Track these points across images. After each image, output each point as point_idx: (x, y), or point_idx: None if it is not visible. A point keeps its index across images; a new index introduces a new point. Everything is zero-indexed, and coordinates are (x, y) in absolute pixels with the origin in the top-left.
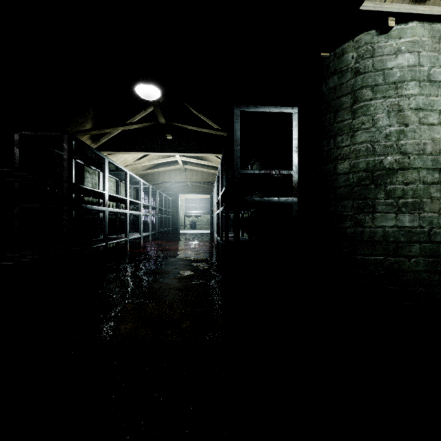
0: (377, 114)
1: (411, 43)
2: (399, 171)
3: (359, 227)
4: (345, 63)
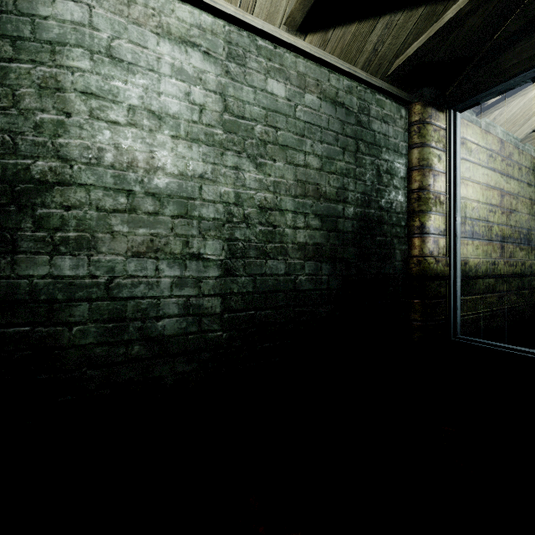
0: (22, 87)
1: None
2: (56, 186)
3: None
4: None
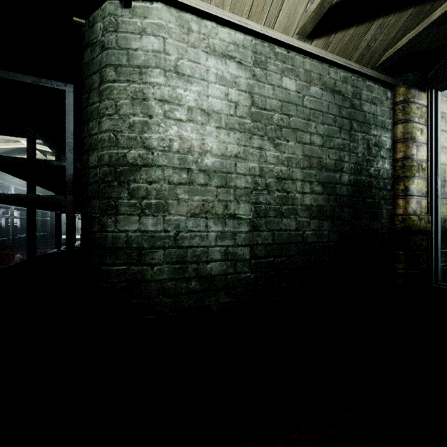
0: (121, 99)
1: (155, 26)
2: (143, 167)
3: (104, 232)
4: (96, 35)
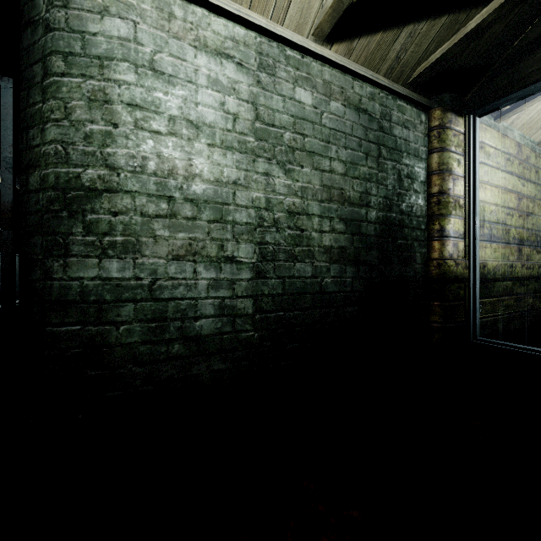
0: (74, 99)
1: (123, 5)
2: (104, 193)
3: (48, 280)
4: (38, 10)
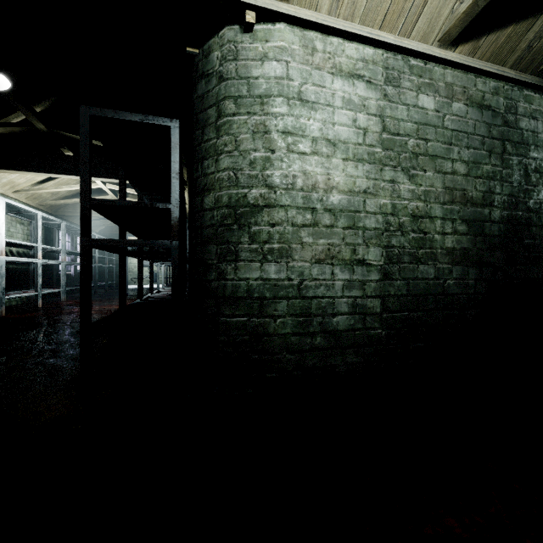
0: (241, 134)
1: (278, 49)
2: (265, 208)
3: (222, 280)
4: (211, 65)
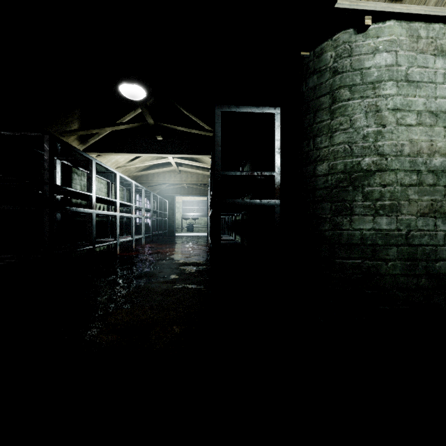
0: (355, 114)
1: (388, 42)
2: (376, 172)
3: (337, 230)
4: (324, 63)
